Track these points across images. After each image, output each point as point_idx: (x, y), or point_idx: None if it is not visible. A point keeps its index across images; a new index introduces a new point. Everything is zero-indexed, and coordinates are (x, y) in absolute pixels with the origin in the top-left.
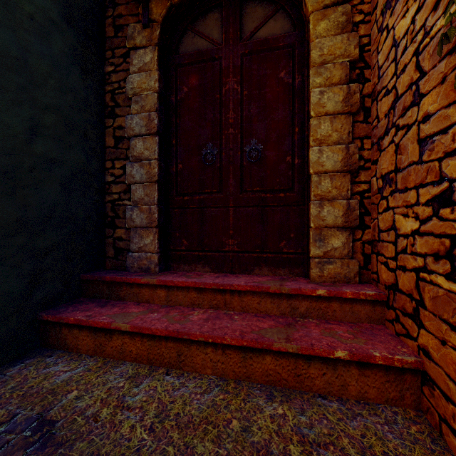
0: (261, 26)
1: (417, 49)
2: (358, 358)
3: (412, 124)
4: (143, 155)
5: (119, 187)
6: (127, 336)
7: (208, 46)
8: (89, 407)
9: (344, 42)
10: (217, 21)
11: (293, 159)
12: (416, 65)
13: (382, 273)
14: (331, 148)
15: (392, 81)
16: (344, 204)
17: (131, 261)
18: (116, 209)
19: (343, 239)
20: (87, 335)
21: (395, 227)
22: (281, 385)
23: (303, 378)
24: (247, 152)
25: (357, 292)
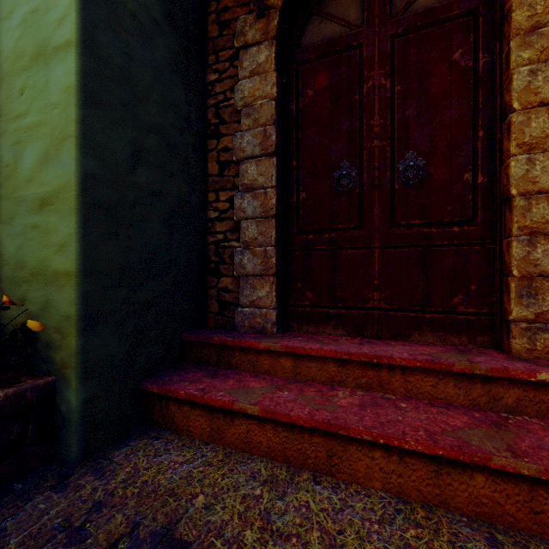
0: None
1: None
2: None
3: None
4: (256, 183)
5: (224, 224)
6: (255, 422)
7: (341, 32)
8: (226, 526)
9: None
10: None
11: (475, 177)
12: None
13: None
14: None
15: None
16: None
17: (241, 318)
18: (221, 252)
19: None
20: (200, 414)
21: None
22: (504, 524)
23: (547, 518)
24: (401, 171)
25: None
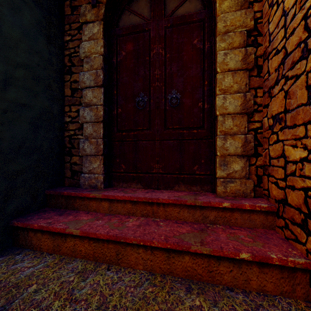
0: (180, 6)
1: (305, 14)
2: (259, 259)
3: (300, 74)
4: (92, 102)
5: (74, 125)
6: (78, 239)
7: (140, 21)
8: (44, 300)
9: (242, 16)
10: (147, 2)
11: (204, 105)
12: (304, 27)
13: (273, 190)
14: (233, 96)
15: (282, 43)
16: (242, 137)
17: (83, 180)
18: (72, 141)
19: (241, 164)
20: (47, 237)
21: (285, 155)
22: (197, 279)
23: (215, 274)
24: (169, 100)
25: (254, 205)
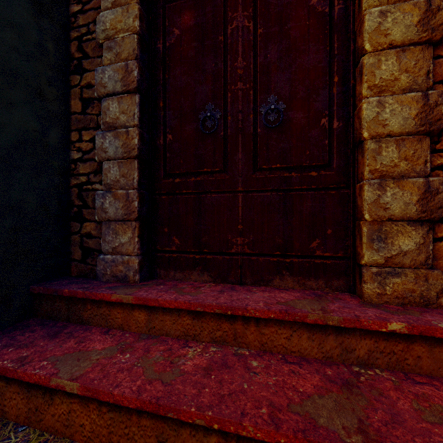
0: None
1: None
2: None
3: None
4: (118, 121)
5: (88, 165)
6: (77, 400)
7: None
8: None
9: None
10: None
11: (331, 122)
12: None
13: None
14: (399, 98)
15: None
16: (420, 183)
17: (102, 266)
18: (84, 195)
19: (417, 238)
20: (16, 391)
21: None
22: None
23: None
24: (263, 114)
25: None
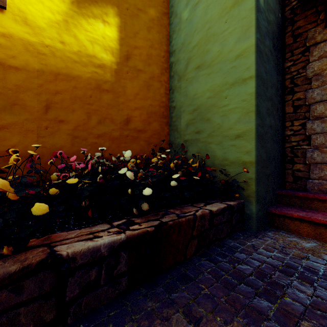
0: None
1: None
2: None
3: None
4: (324, 114)
5: (297, 137)
6: None
7: None
8: None
9: None
10: None
11: None
12: None
13: None
14: None
15: None
16: None
17: (311, 185)
18: (294, 151)
19: None
20: (307, 226)
21: None
22: None
23: None
24: None
25: None
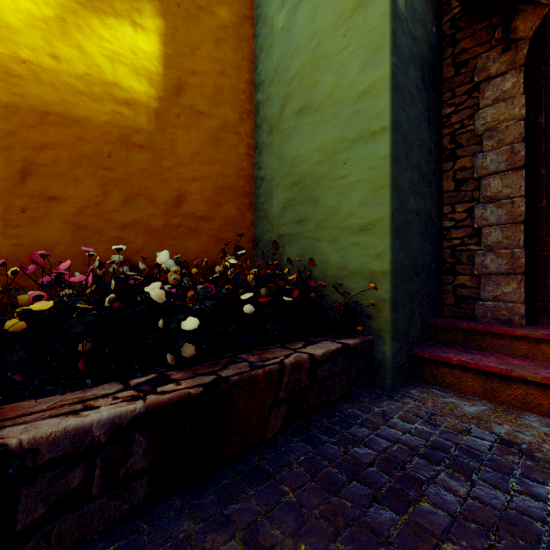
0: None
1: None
2: None
3: None
4: (501, 194)
5: (461, 231)
6: (534, 388)
7: None
8: (543, 443)
9: None
10: None
11: None
12: None
13: None
14: None
15: None
16: None
17: (482, 310)
18: (457, 255)
19: None
20: (472, 377)
21: None
22: None
23: None
24: None
25: None
